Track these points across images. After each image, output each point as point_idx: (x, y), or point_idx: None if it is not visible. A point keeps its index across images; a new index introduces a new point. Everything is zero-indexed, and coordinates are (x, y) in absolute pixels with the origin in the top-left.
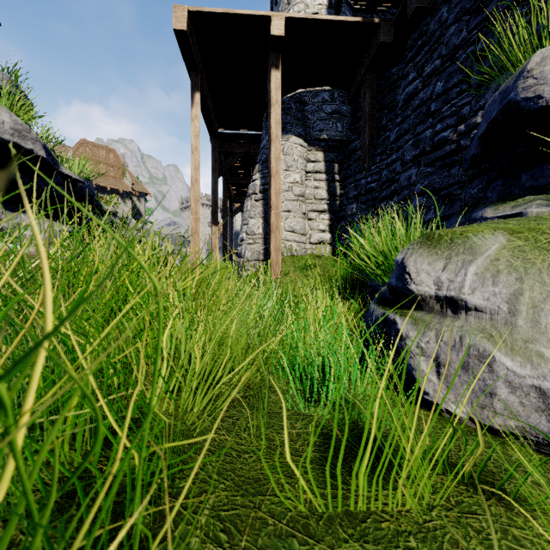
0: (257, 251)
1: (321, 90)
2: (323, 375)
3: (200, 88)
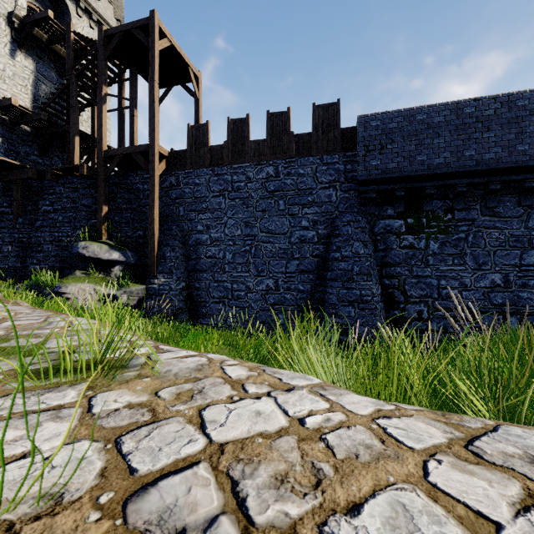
0: None
1: None
2: None
3: None
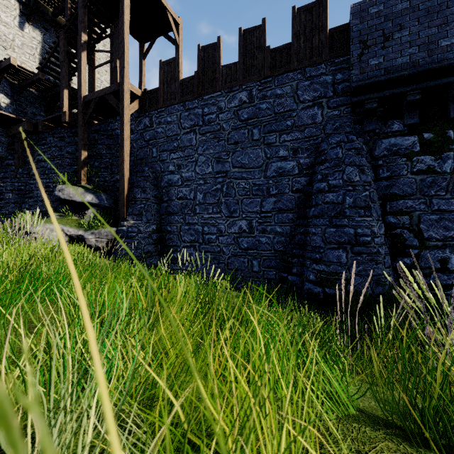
0: None
1: None
2: None
3: None
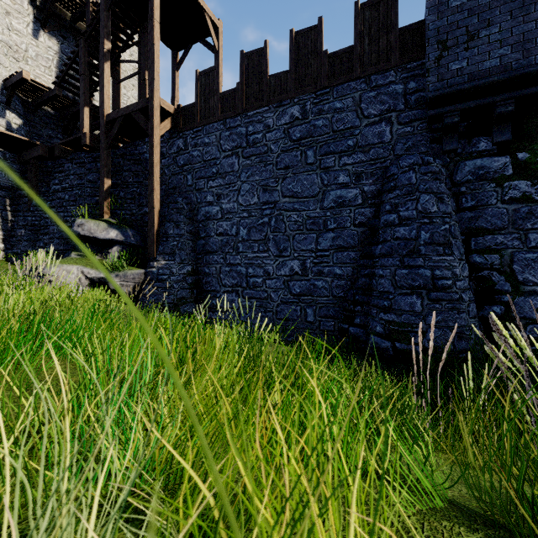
0: None
1: None
2: None
3: None
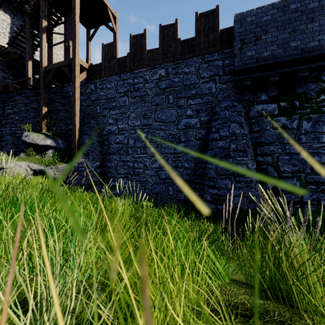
0: None
1: None
2: None
3: None
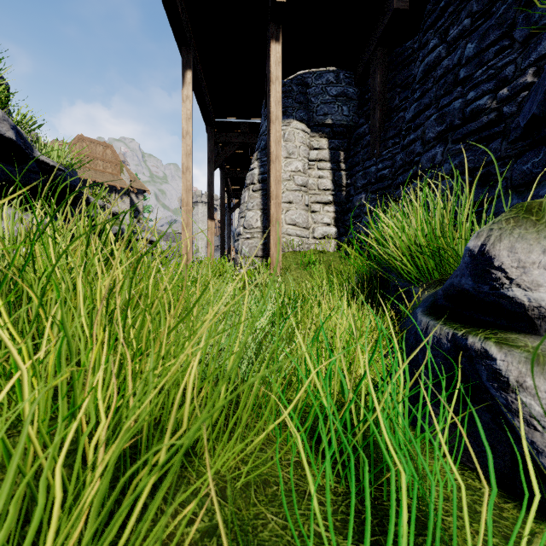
0: (255, 246)
1: (326, 71)
2: (353, 435)
3: (193, 67)
